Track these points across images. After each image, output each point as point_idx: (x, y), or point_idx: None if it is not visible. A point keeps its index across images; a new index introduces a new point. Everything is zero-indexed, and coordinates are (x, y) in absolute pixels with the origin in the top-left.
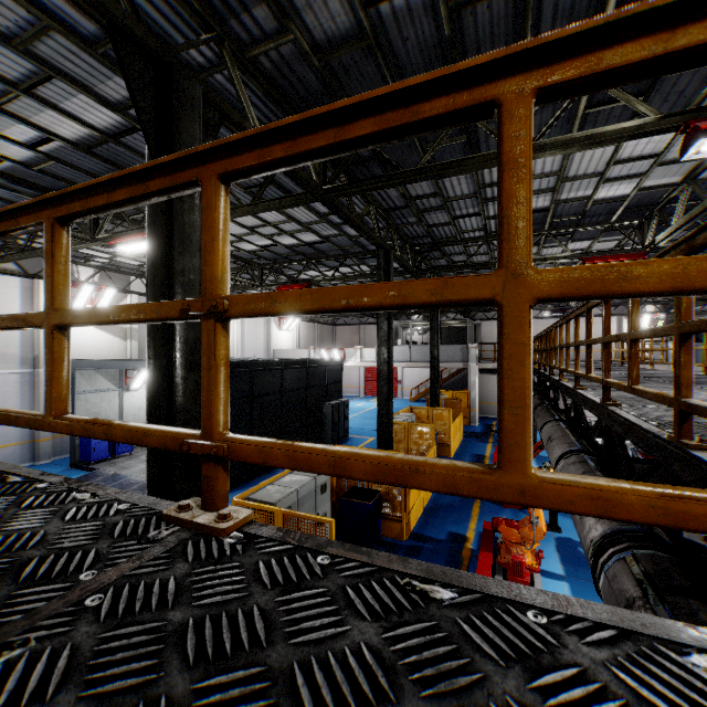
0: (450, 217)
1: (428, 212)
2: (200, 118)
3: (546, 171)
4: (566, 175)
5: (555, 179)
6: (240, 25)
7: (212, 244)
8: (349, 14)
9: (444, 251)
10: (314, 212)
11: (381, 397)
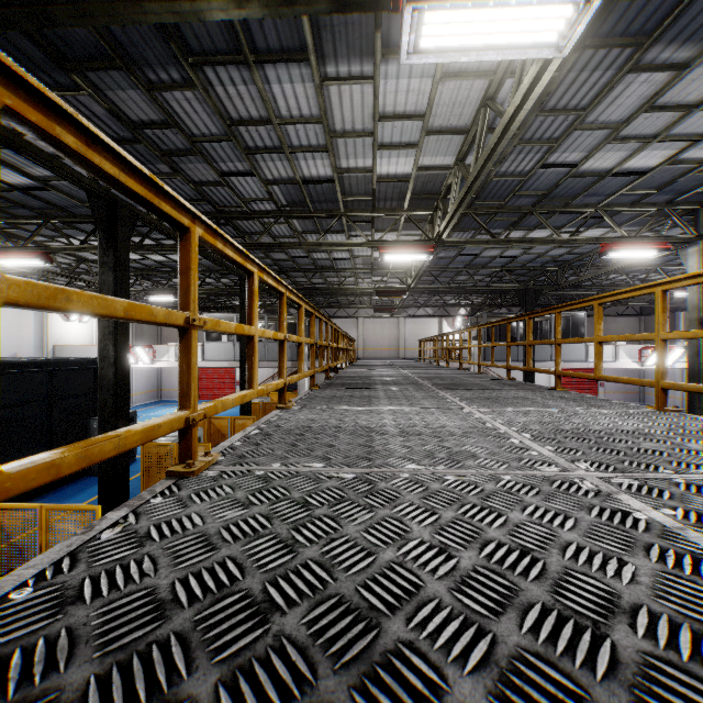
0: (214, 171)
1: (179, 158)
2: None
3: (305, 114)
4: (333, 126)
5: (322, 131)
6: None
7: None
8: None
9: (241, 227)
10: None
11: (104, 415)
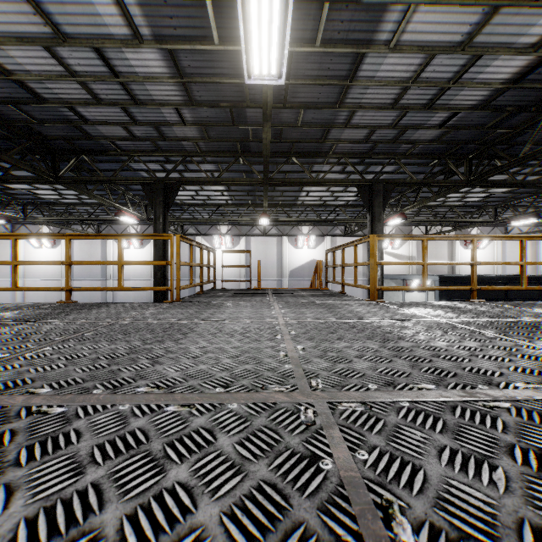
0: None
1: None
2: (382, 194)
3: None
4: None
5: None
6: (399, 150)
7: (342, 257)
8: (436, 130)
9: None
10: (501, 175)
11: None
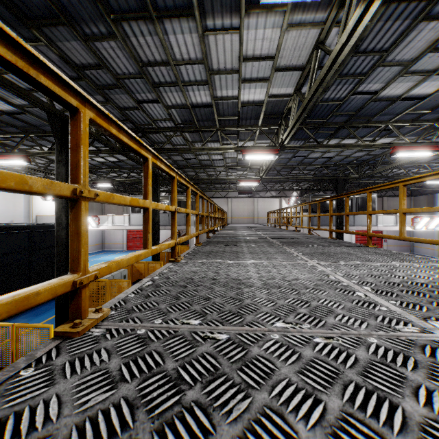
0: (133, 99)
1: (109, 91)
2: None
3: (192, 57)
4: (211, 66)
5: (204, 70)
6: None
7: None
8: None
9: (152, 139)
10: None
11: (59, 262)
